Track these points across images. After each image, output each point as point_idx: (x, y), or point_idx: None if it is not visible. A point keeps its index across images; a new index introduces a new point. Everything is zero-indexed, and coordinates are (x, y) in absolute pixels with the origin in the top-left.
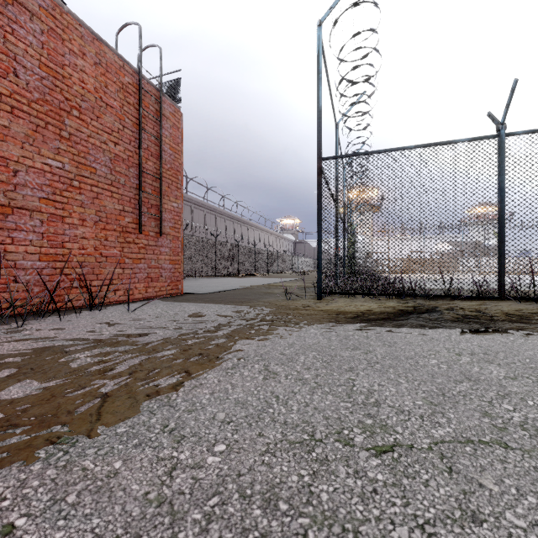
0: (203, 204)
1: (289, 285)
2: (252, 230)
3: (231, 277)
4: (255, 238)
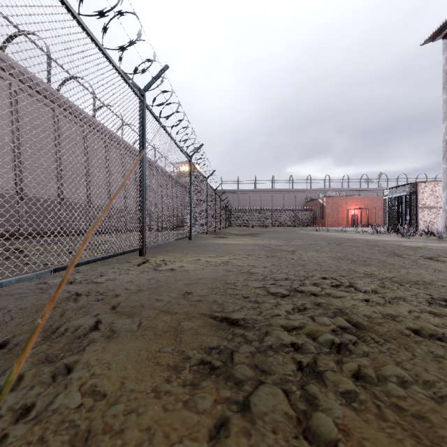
0: None
1: None
2: None
3: None
4: None
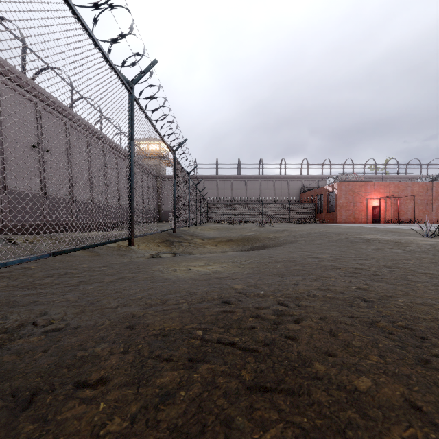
0: None
1: None
2: None
3: None
4: None
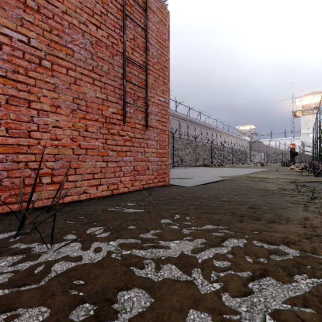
0: (187, 118)
1: (272, 177)
2: (219, 134)
3: (207, 167)
4: (221, 140)
